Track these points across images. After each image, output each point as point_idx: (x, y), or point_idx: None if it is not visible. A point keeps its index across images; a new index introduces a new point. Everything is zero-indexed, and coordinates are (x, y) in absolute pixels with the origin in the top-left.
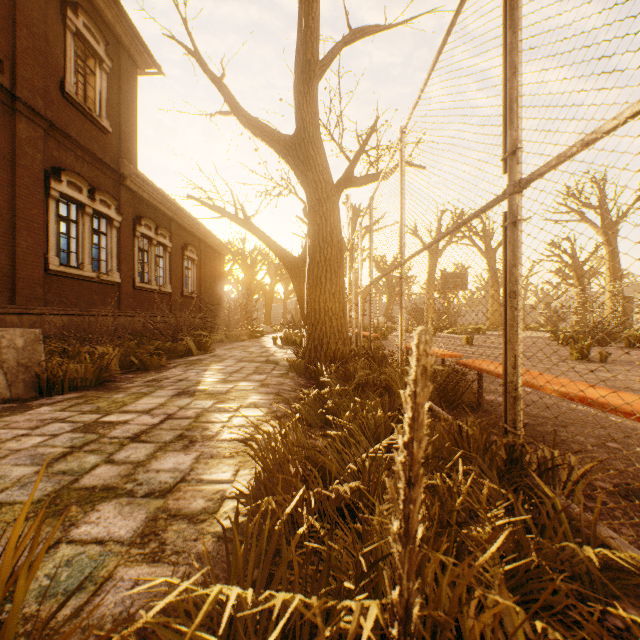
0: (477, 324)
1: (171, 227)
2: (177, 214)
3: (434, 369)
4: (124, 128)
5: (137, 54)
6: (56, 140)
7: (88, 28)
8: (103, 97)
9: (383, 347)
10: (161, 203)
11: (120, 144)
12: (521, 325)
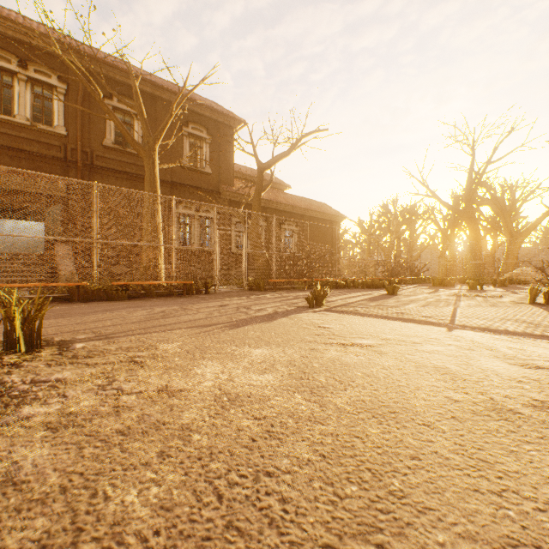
0: (3, 265)
1: (266, 212)
2: (268, 203)
3: (97, 288)
4: (222, 167)
5: (229, 122)
6: (178, 189)
7: (196, 128)
8: (207, 157)
9: (135, 280)
10: (251, 200)
11: (219, 176)
12: None
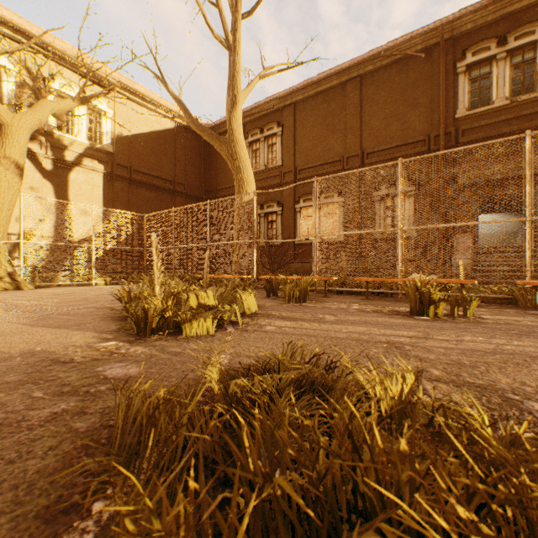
0: None
1: None
2: None
3: None
4: None
5: None
6: None
7: None
8: None
9: None
10: None
11: None
12: (526, 257)
